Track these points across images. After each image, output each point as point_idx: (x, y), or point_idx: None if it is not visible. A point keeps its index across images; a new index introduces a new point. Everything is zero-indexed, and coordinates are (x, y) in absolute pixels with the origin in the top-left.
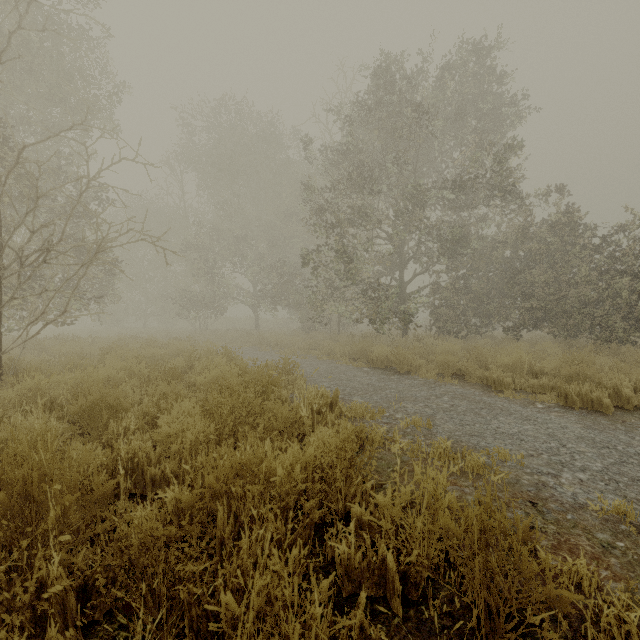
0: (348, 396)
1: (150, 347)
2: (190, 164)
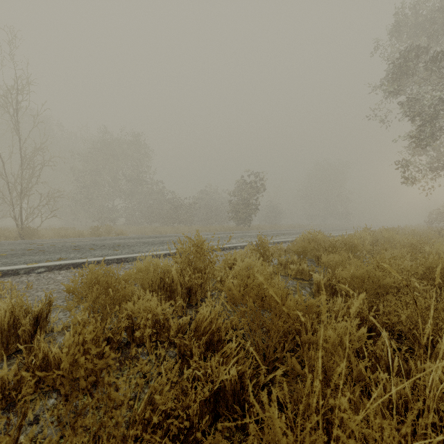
0: None
1: None
2: None
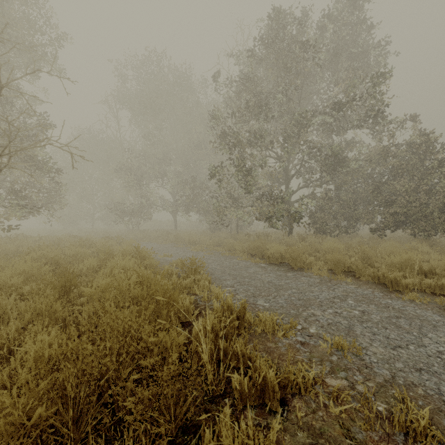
0: (252, 298)
1: (73, 247)
2: (124, 104)
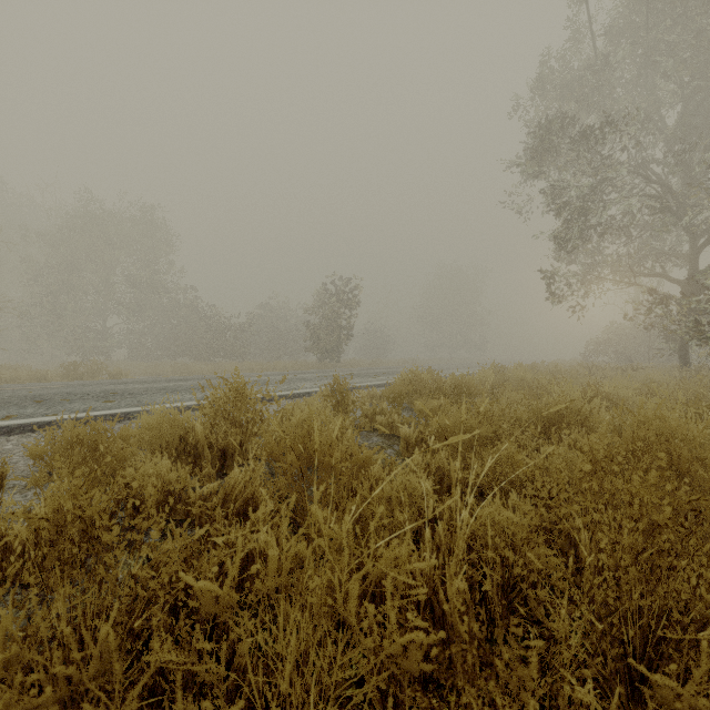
0: None
1: None
2: None
